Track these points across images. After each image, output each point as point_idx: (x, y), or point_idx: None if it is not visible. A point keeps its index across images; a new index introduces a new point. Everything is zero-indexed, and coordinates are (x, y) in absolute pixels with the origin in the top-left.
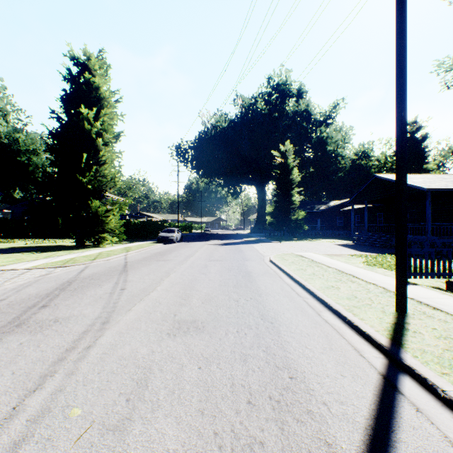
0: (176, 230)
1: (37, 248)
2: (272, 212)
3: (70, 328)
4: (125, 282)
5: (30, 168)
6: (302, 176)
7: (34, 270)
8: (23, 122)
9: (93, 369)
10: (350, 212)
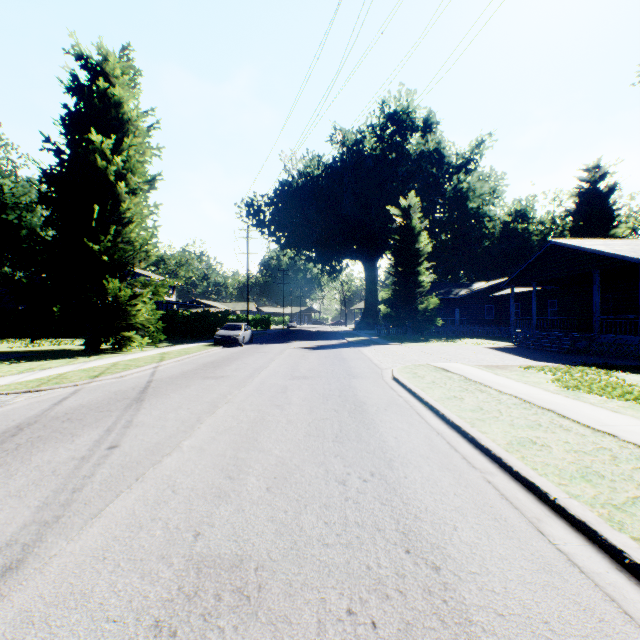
0: (243, 326)
1: (23, 354)
2: (388, 299)
3: None
4: (126, 428)
5: (22, 231)
6: (431, 247)
7: None
8: (15, 163)
9: None
10: (504, 299)
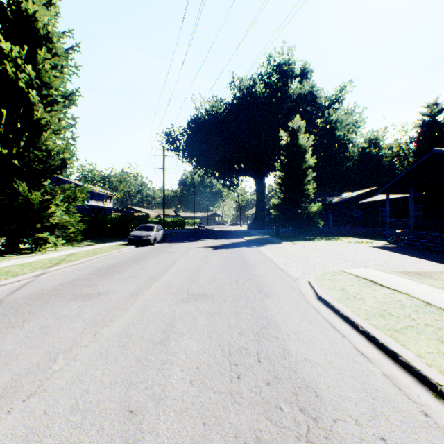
0: (155, 227)
1: None
2: (278, 205)
3: None
4: None
5: None
6: None
7: None
8: None
9: None
10: (370, 205)
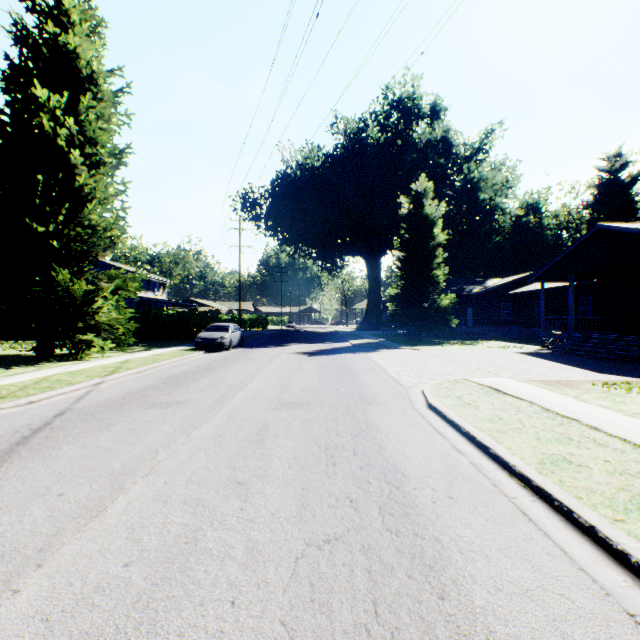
0: (231, 327)
1: None
2: (397, 296)
3: None
4: None
5: None
6: None
7: None
8: None
9: None
10: (524, 297)
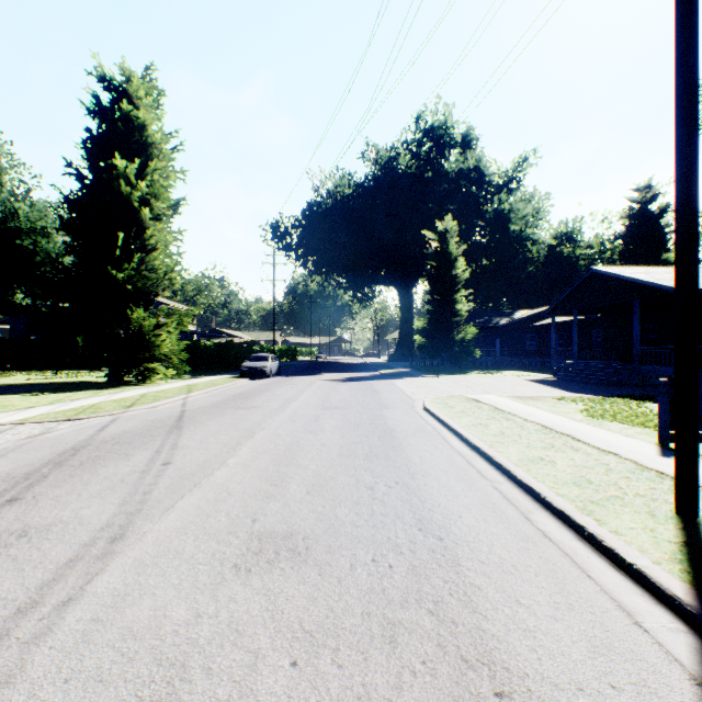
0: (271, 357)
1: (45, 386)
2: (423, 329)
3: (43, 553)
4: (174, 450)
5: (37, 257)
6: (470, 272)
7: (22, 426)
8: (28, 184)
9: (57, 667)
10: (547, 329)
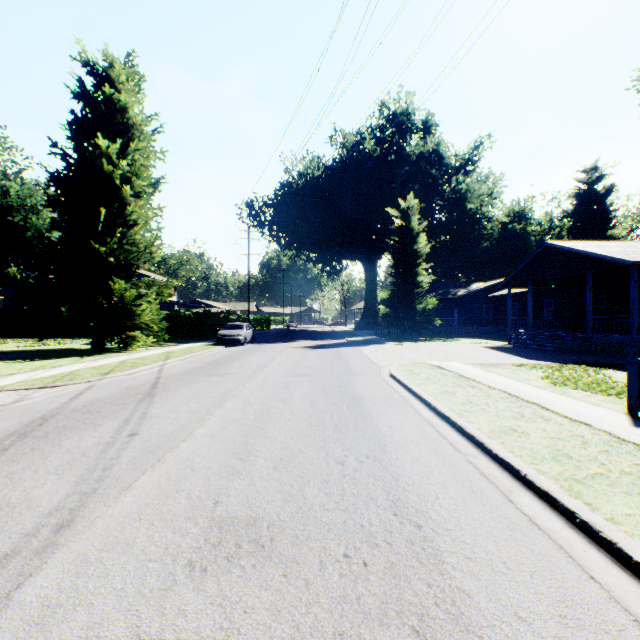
0: (245, 325)
1: (32, 353)
2: (387, 299)
3: None
4: (142, 419)
5: (27, 233)
6: (430, 247)
7: None
8: (20, 165)
9: None
10: (501, 299)
